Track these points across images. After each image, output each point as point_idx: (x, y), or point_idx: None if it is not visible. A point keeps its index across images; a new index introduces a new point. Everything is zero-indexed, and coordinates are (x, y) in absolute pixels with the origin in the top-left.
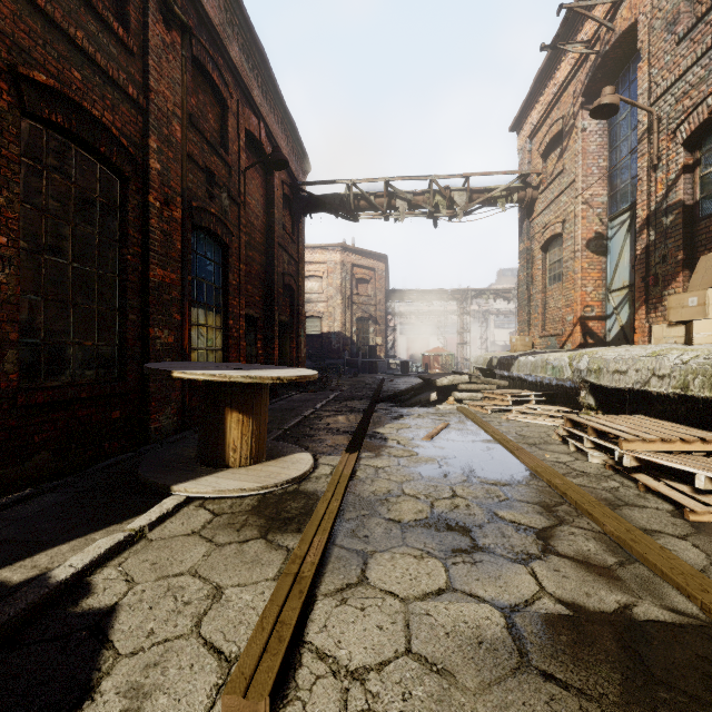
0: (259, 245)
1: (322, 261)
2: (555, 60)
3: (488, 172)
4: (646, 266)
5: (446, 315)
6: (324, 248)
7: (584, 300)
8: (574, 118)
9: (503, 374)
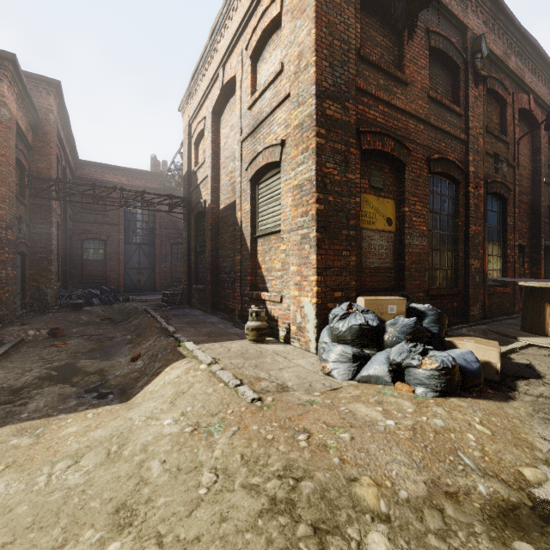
0: (526, 188)
1: None
2: None
3: None
4: None
5: None
6: None
7: None
8: None
9: None
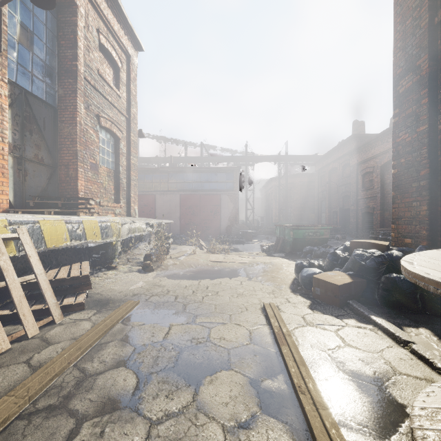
0: None
1: None
2: None
3: None
4: None
5: None
6: None
7: None
8: None
9: None
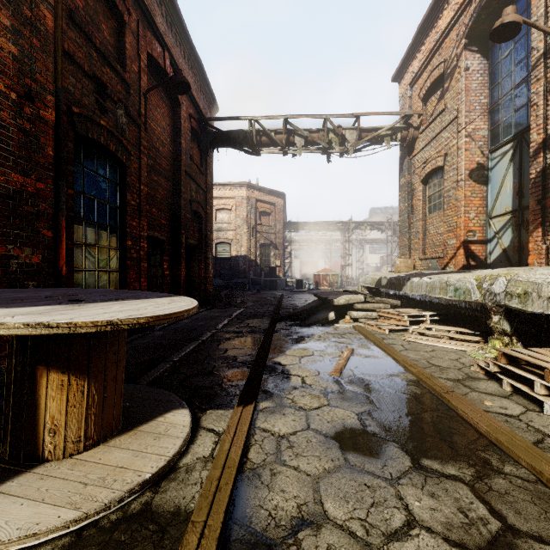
0: (166, 171)
1: (231, 197)
2: (438, 9)
3: (376, 113)
4: (543, 189)
5: (331, 243)
6: (232, 186)
7: (467, 226)
8: (457, 59)
9: (389, 292)
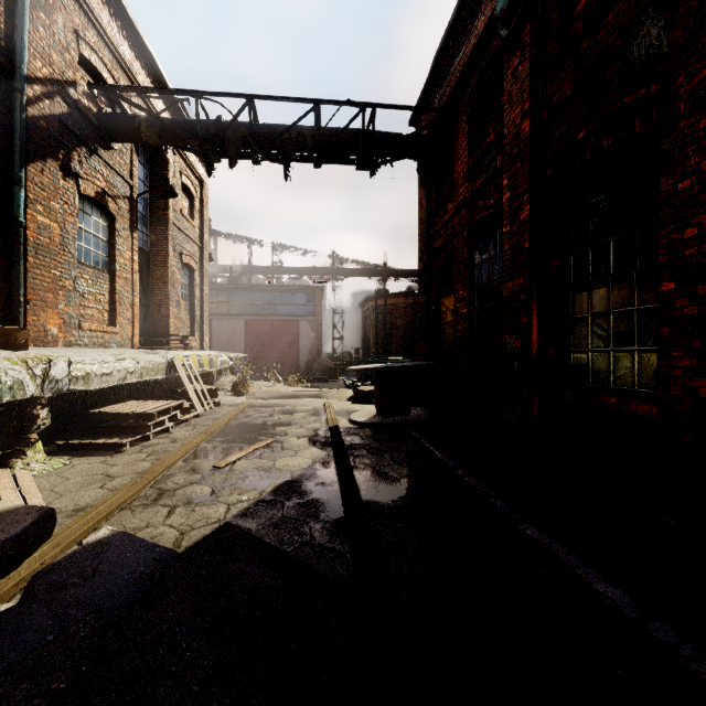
0: None
1: None
2: None
3: None
4: None
5: None
6: None
7: None
8: None
9: None
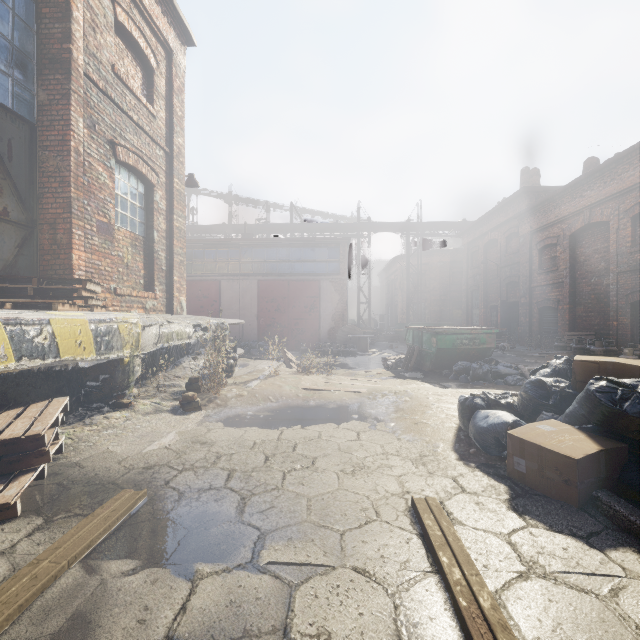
0: None
1: None
2: None
3: None
4: None
5: None
6: None
7: None
8: None
9: None
